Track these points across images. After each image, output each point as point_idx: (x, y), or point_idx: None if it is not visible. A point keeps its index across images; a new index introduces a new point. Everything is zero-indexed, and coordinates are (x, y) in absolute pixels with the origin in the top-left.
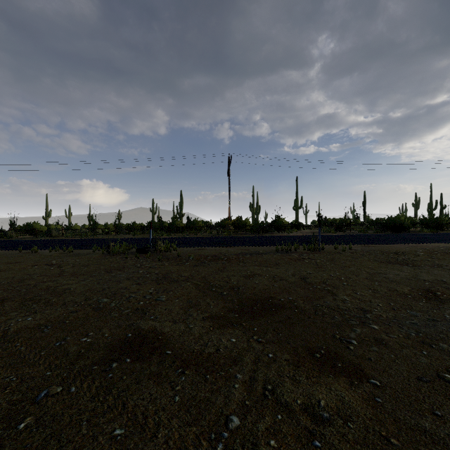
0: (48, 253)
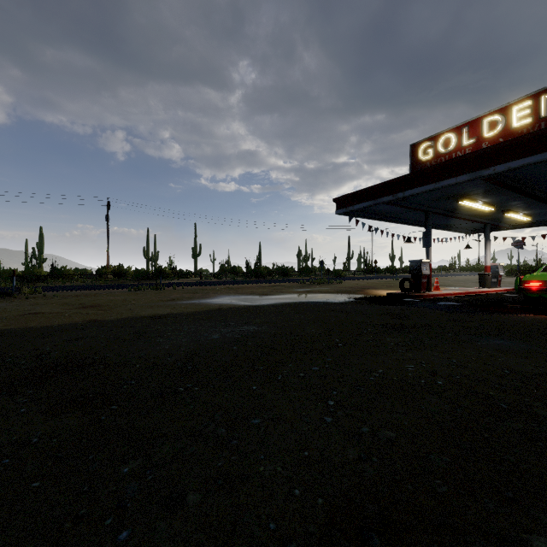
0: None
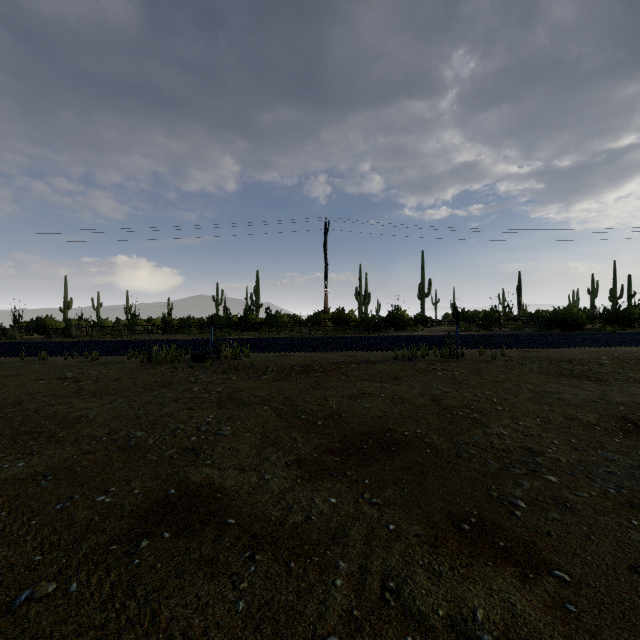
0: (62, 361)
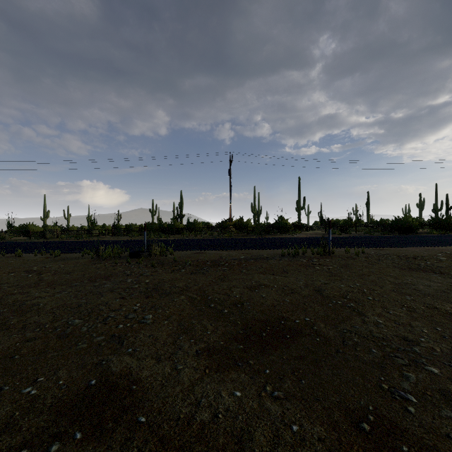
0: (32, 257)
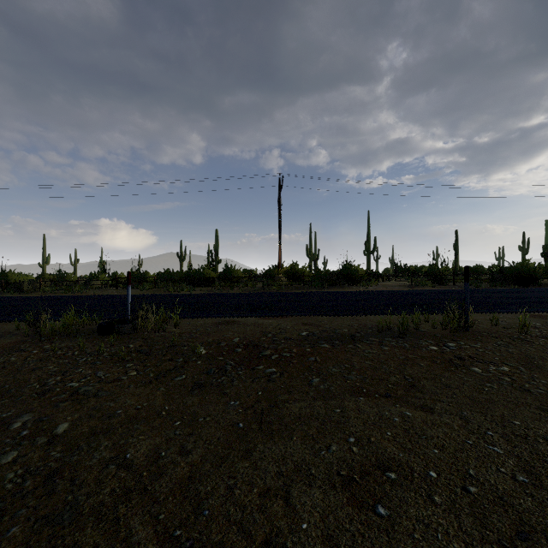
0: None
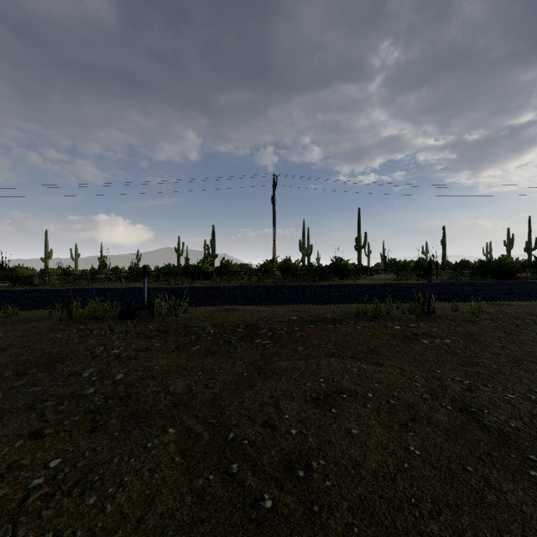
0: None
